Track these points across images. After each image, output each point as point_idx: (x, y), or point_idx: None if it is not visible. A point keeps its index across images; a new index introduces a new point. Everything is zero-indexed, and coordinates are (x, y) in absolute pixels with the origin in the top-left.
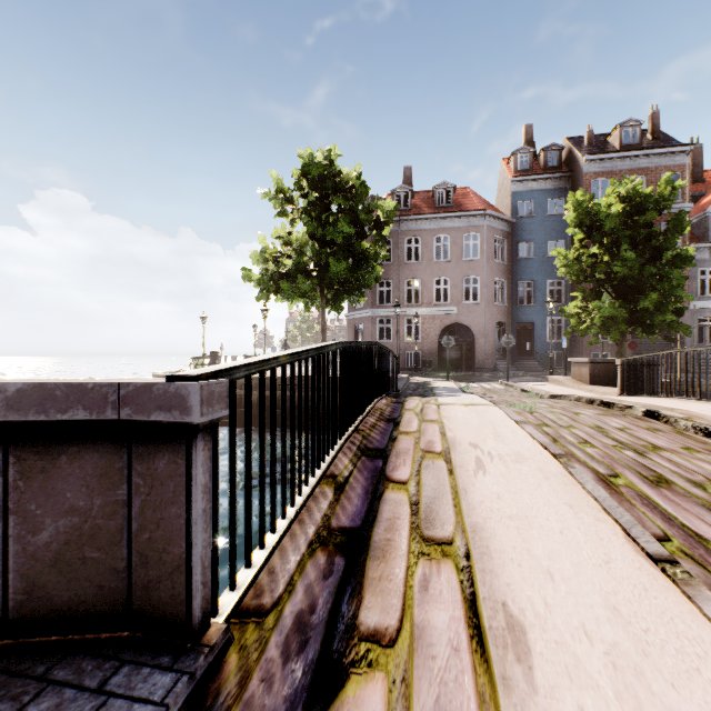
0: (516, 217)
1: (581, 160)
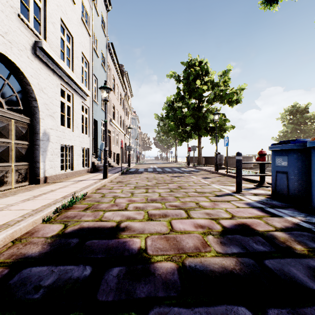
0: None
1: None
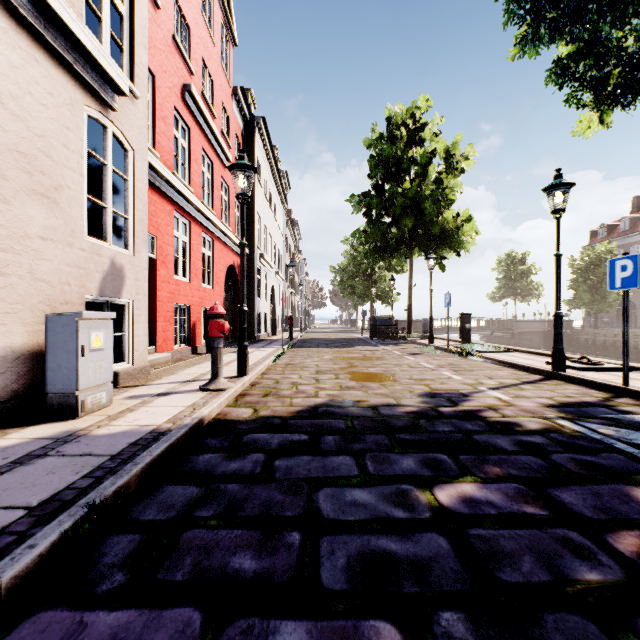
0: None
1: None
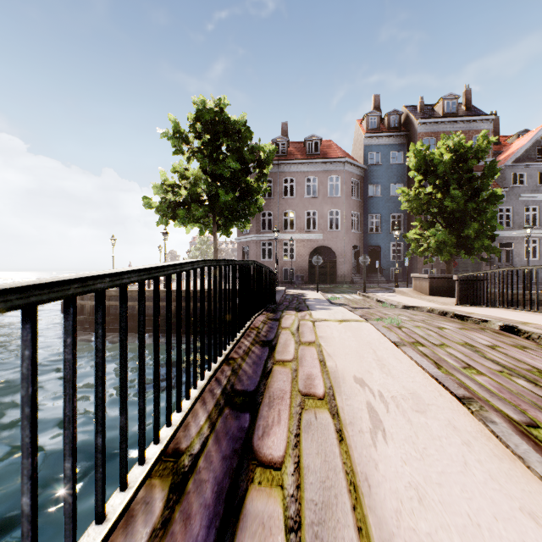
0: (367, 164)
1: (416, 123)
